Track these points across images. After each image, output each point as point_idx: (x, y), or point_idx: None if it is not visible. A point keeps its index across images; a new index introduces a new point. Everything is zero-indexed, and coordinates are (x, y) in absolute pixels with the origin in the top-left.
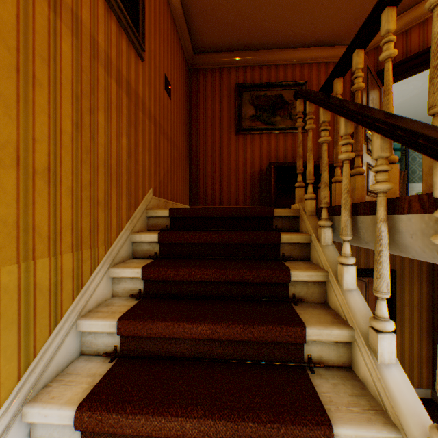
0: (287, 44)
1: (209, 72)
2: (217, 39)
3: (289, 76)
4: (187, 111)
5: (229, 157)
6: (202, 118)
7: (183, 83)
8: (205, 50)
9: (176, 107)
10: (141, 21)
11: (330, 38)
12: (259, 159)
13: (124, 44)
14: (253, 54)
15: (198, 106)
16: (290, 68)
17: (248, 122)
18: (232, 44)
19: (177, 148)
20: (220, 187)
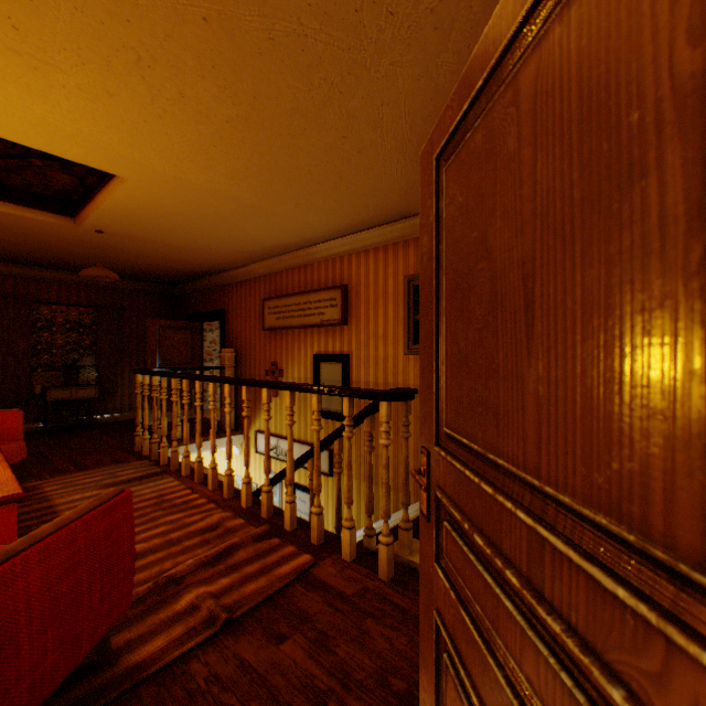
0: None
1: None
2: None
3: None
4: None
5: None
6: None
7: None
8: None
9: None
10: None
11: None
12: None
13: None
14: None
15: None
16: None
17: None
18: None
19: None
20: None
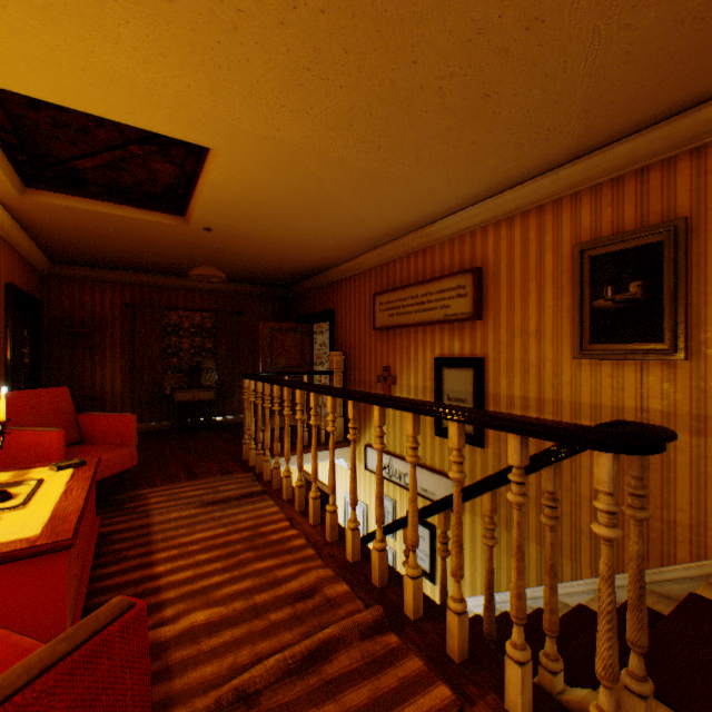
0: None
1: None
2: None
3: None
4: None
5: None
6: None
7: None
8: None
9: None
10: (667, 315)
11: None
12: None
13: (629, 372)
14: None
15: None
16: None
17: None
18: None
19: None
20: None
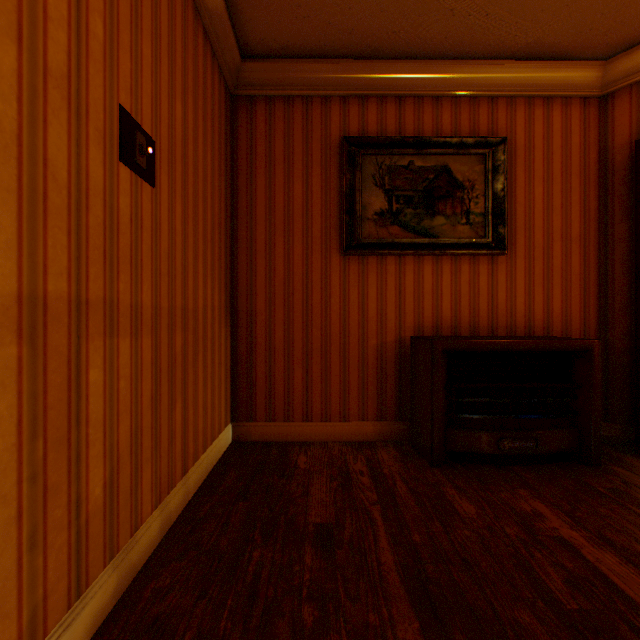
0: (465, 47)
1: (278, 105)
2: (299, 21)
3: (465, 123)
4: (226, 196)
5: (327, 307)
6: (262, 213)
7: (210, 128)
8: (270, 50)
9: (184, 199)
10: None
11: (567, 39)
12: (397, 312)
13: None
14: (384, 67)
15: (254, 184)
16: (467, 104)
17: (370, 227)
18: (336, 38)
19: (187, 315)
20: (306, 378)
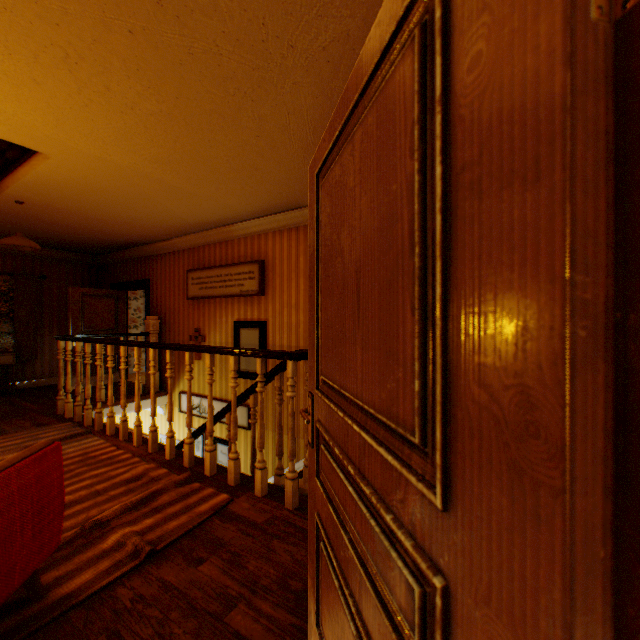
0: None
1: None
2: None
3: None
4: None
5: None
6: None
7: None
8: None
9: None
10: None
11: None
12: None
13: None
14: None
15: None
16: None
17: None
18: None
19: None
20: None
